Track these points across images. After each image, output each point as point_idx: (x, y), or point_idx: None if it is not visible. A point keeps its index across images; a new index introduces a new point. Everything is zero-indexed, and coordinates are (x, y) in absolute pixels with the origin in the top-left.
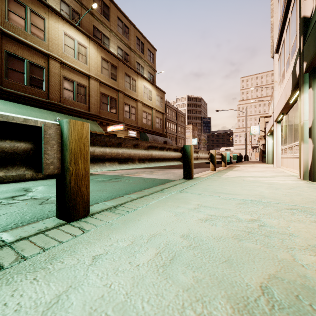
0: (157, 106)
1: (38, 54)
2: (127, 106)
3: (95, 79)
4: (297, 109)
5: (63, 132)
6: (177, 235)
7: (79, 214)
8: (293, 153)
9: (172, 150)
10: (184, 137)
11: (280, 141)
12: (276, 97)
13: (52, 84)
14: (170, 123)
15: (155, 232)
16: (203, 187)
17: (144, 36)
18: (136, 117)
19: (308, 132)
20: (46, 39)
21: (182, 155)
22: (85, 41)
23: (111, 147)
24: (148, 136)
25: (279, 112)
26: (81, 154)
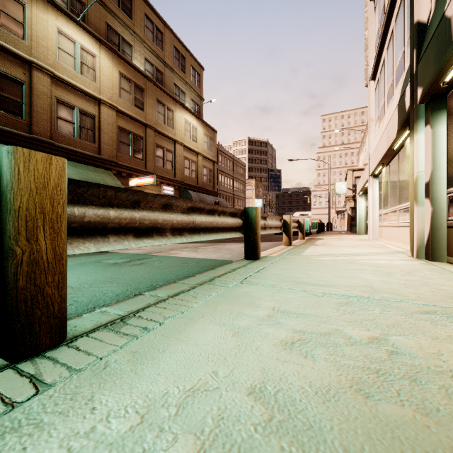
0: (205, 151)
1: (13, 59)
2: (160, 150)
3: (109, 105)
4: (404, 157)
5: (2, 173)
6: (242, 387)
7: (39, 343)
8: (397, 220)
9: (227, 214)
10: (244, 196)
11: (378, 204)
12: (373, 141)
13: (37, 109)
14: (224, 176)
15: (195, 383)
16: (277, 274)
17: (186, 46)
18: (173, 166)
19: (424, 189)
20: (27, 37)
21: (243, 222)
22: (93, 46)
23: (120, 209)
24: (191, 194)
25: (377, 162)
26: (44, 220)
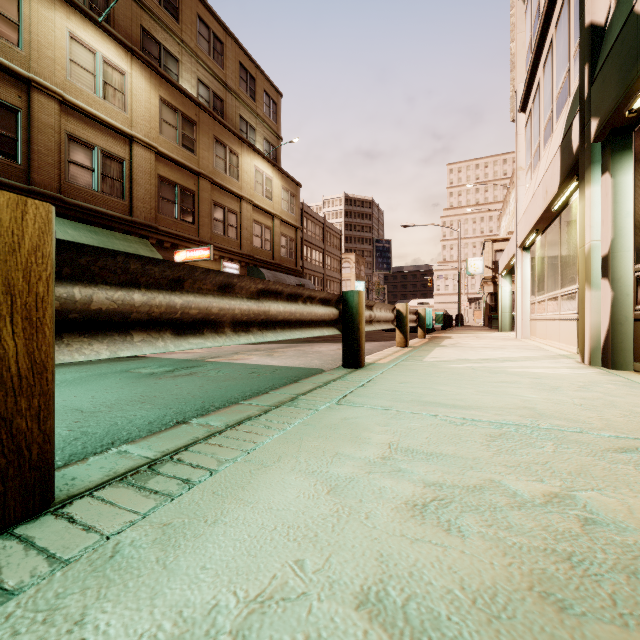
0: (285, 213)
1: (3, 76)
2: (219, 210)
3: (146, 145)
4: (569, 221)
5: None
6: (346, 592)
7: (3, 513)
8: (558, 311)
9: (316, 301)
10: (339, 277)
11: (530, 288)
12: (522, 199)
13: (38, 148)
14: (311, 248)
15: (265, 584)
16: (391, 390)
17: (256, 63)
18: (238, 234)
19: (601, 265)
20: (24, 44)
21: (339, 313)
22: (122, 59)
23: (150, 290)
24: (265, 273)
25: (529, 228)
26: (13, 305)
